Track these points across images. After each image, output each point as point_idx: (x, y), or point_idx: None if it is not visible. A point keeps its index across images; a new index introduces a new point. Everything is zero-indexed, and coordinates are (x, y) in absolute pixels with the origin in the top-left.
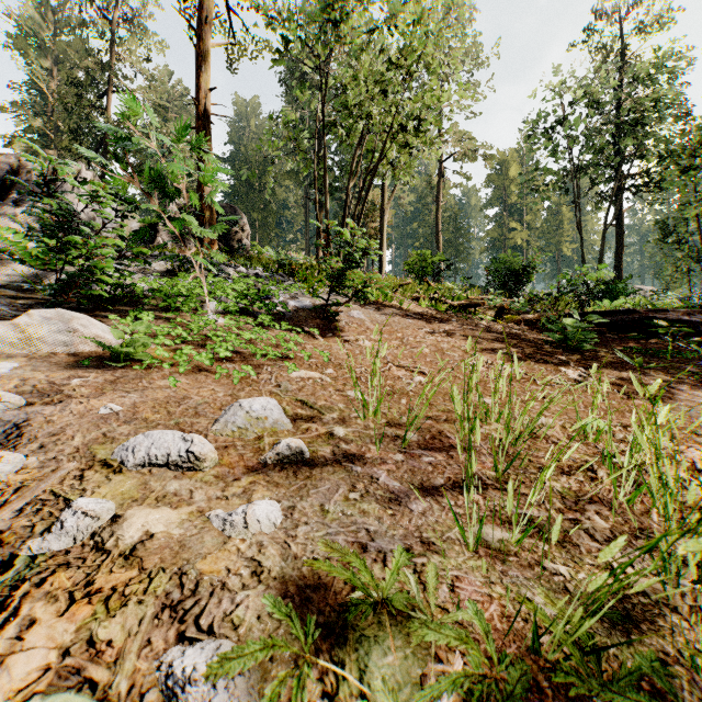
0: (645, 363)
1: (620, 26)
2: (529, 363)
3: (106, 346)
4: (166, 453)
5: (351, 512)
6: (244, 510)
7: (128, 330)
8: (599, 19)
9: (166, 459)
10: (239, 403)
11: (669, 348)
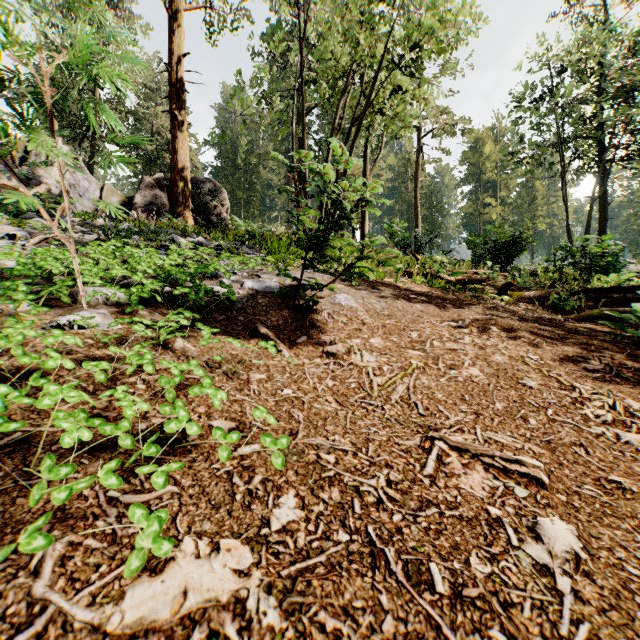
0: None
1: None
2: None
3: None
4: None
5: None
6: None
7: None
8: None
9: None
10: None
11: None
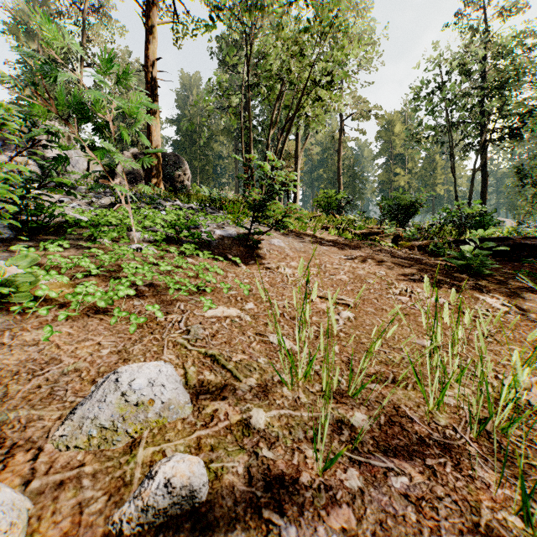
0: None
1: (484, 12)
2: (446, 291)
3: None
4: None
5: None
6: None
7: None
8: (467, 6)
9: None
10: (116, 375)
11: None
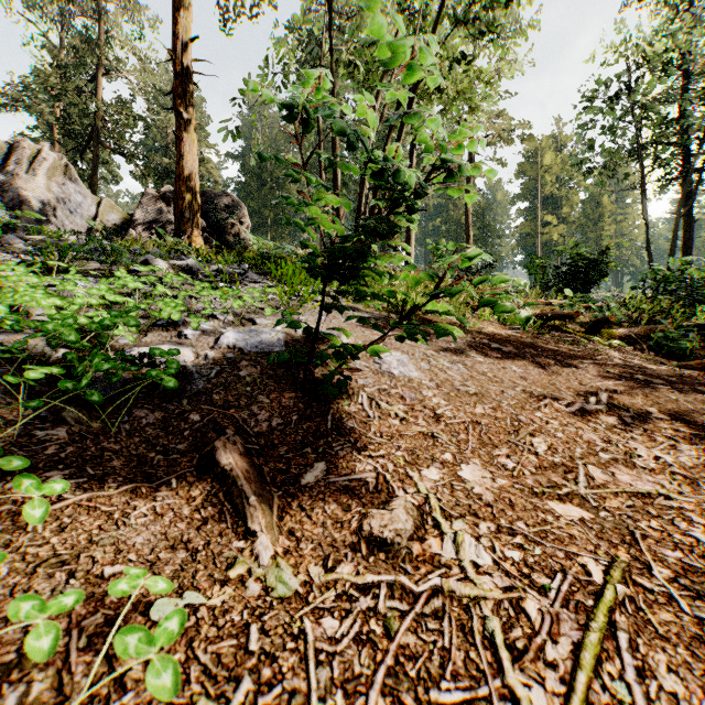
0: None
1: None
2: None
3: None
4: None
5: None
6: None
7: None
8: None
9: None
10: None
11: None
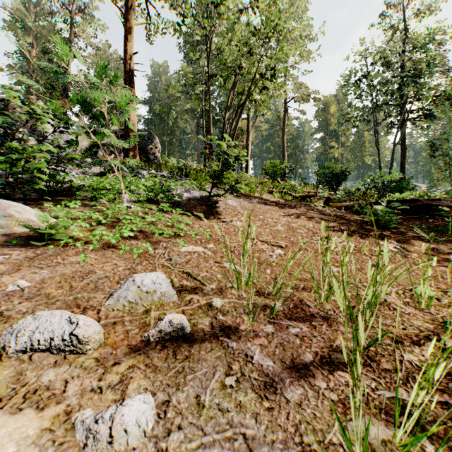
0: (435, 237)
1: (403, 13)
2: (356, 238)
3: (34, 228)
4: (49, 337)
5: (227, 406)
6: (111, 415)
7: (49, 216)
8: (390, 8)
9: (48, 343)
10: (133, 278)
11: (449, 226)
